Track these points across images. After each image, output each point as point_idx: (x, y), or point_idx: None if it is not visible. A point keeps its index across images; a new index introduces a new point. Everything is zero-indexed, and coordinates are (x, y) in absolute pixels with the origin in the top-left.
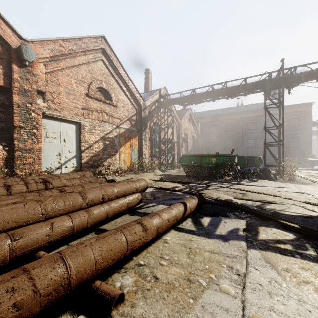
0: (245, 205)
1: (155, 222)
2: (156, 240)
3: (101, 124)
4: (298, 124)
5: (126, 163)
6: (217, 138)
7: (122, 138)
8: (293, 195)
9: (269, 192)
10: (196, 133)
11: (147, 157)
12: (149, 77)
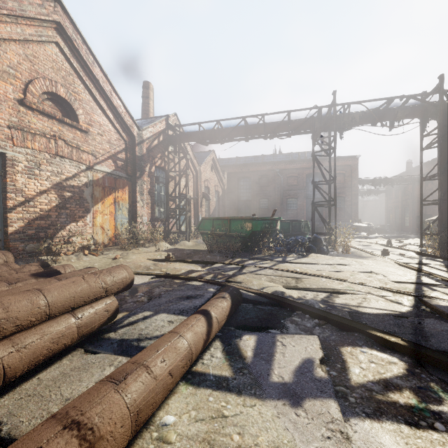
0: (307, 302)
1: (130, 400)
2: (138, 434)
3: (53, 161)
4: (344, 182)
5: (107, 232)
6: (250, 195)
7: (99, 189)
8: (363, 277)
9: (329, 273)
10: (221, 188)
11: (145, 222)
12: (151, 96)
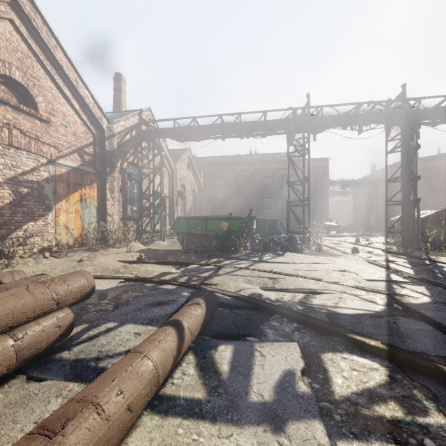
0: (285, 305)
1: None
2: None
3: (6, 153)
4: (316, 182)
5: (73, 232)
6: (226, 194)
7: (62, 185)
8: (338, 276)
9: (305, 272)
10: (198, 186)
11: (116, 221)
12: (123, 89)
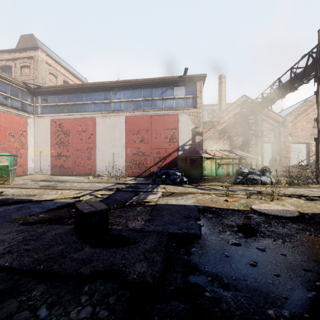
0: None
1: None
2: None
3: None
4: None
5: None
6: None
7: None
8: None
9: None
10: None
11: None
12: None
